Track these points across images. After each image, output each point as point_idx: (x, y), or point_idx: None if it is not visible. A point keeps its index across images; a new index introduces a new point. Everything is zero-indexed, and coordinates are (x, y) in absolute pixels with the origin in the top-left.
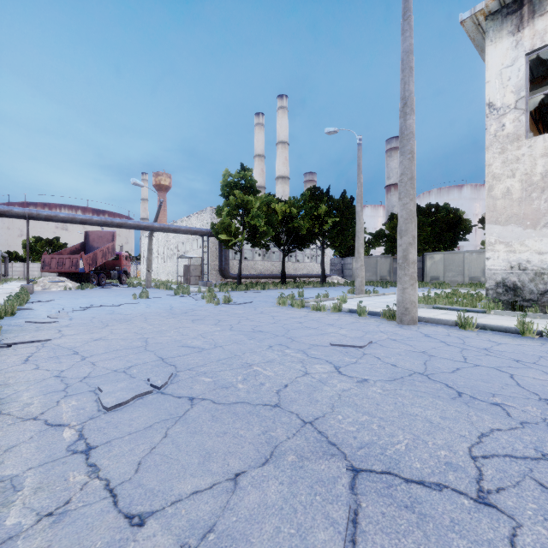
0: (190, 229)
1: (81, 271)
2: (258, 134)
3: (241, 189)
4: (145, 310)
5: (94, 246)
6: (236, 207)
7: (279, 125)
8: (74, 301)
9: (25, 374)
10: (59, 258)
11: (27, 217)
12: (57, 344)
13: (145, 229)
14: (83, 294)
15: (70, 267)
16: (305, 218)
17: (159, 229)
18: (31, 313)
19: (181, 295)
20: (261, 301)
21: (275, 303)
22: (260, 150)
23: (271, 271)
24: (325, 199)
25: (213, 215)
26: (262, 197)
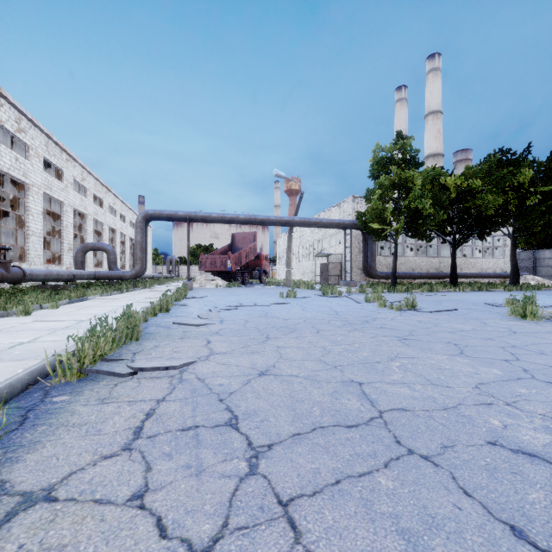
0: (331, 222)
1: (229, 270)
2: (399, 111)
3: (397, 164)
4: (303, 313)
5: (239, 247)
6: (391, 188)
7: (429, 92)
8: (223, 298)
9: (92, 546)
10: (212, 258)
11: (188, 219)
12: (201, 377)
13: (285, 225)
14: (231, 292)
15: (220, 266)
16: (495, 191)
17: (299, 223)
18: (184, 310)
19: (331, 296)
20: (464, 309)
21: (498, 313)
22: (402, 129)
23: (426, 269)
24: (526, 161)
25: (355, 205)
26: (427, 169)
